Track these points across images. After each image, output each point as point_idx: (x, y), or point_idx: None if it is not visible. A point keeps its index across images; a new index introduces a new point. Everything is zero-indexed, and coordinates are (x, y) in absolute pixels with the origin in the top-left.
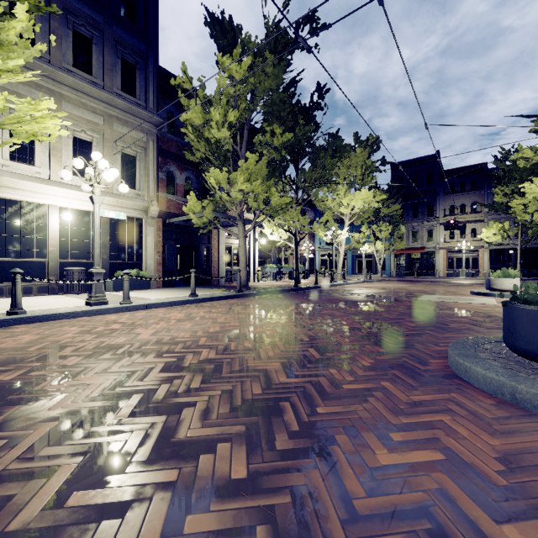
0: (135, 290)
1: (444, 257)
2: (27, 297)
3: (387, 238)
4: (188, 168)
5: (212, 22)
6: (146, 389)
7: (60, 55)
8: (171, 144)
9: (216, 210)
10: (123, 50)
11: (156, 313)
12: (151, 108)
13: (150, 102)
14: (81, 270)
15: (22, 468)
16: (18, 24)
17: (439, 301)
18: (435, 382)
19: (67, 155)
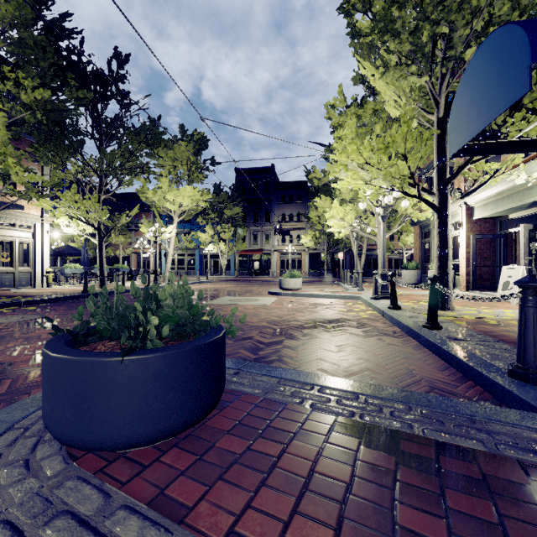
0: None
1: (278, 259)
2: None
3: (230, 239)
4: None
5: None
6: None
7: None
8: None
9: None
10: None
11: None
12: None
13: None
14: None
15: None
16: None
17: (223, 304)
18: None
19: None
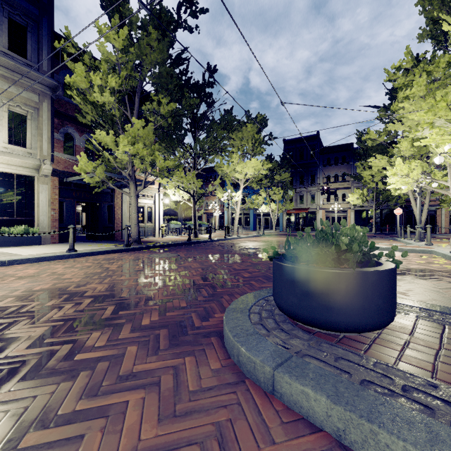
0: (24, 246)
1: (323, 216)
2: None
3: (279, 200)
4: (89, 131)
5: None
6: None
7: None
8: (69, 107)
9: (112, 171)
10: (11, 10)
11: (10, 269)
12: (44, 71)
13: (44, 64)
14: None
15: None
16: None
17: None
18: (188, 343)
19: None
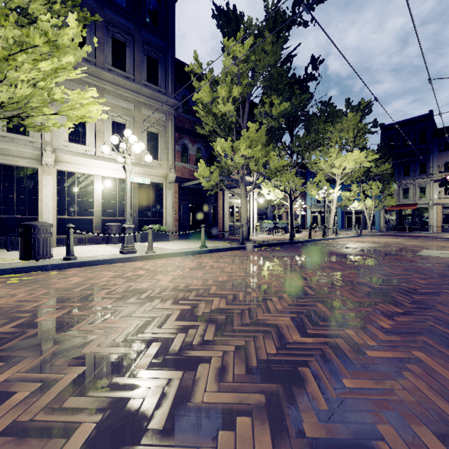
0: (157, 241)
1: (438, 213)
2: (80, 245)
3: (377, 195)
4: (199, 141)
5: (218, 14)
6: (164, 338)
7: (103, 58)
8: (185, 121)
9: (221, 174)
10: (149, 48)
11: (173, 261)
12: (170, 94)
13: (169, 88)
14: (118, 225)
15: (47, 420)
16: (70, 31)
17: (443, 257)
18: None
19: (108, 136)
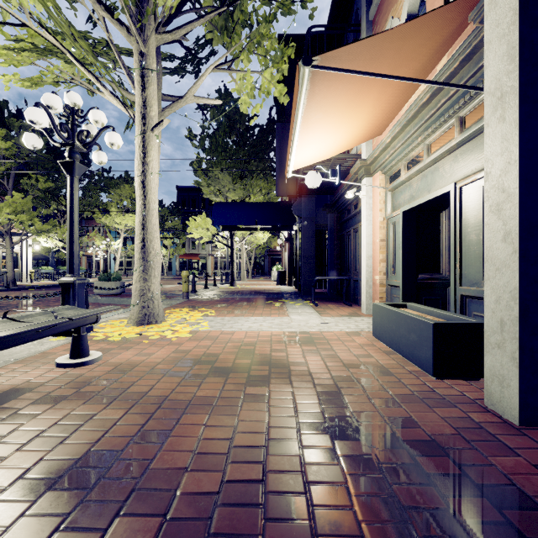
0: None
1: (212, 261)
2: None
3: (171, 245)
4: None
5: None
6: None
7: None
8: None
9: None
10: None
11: None
12: None
13: None
14: None
15: None
16: None
17: None
18: None
19: None
